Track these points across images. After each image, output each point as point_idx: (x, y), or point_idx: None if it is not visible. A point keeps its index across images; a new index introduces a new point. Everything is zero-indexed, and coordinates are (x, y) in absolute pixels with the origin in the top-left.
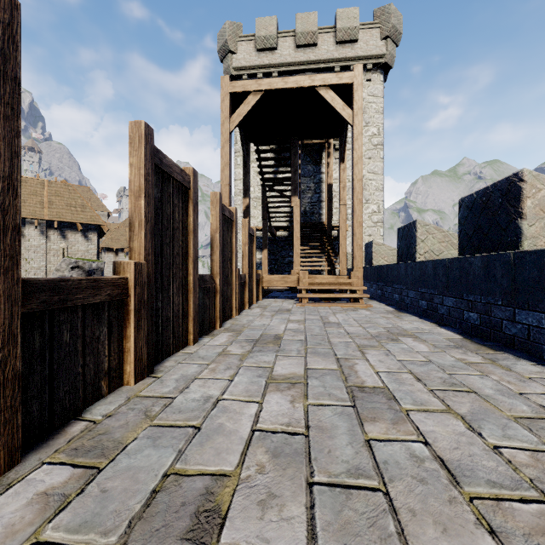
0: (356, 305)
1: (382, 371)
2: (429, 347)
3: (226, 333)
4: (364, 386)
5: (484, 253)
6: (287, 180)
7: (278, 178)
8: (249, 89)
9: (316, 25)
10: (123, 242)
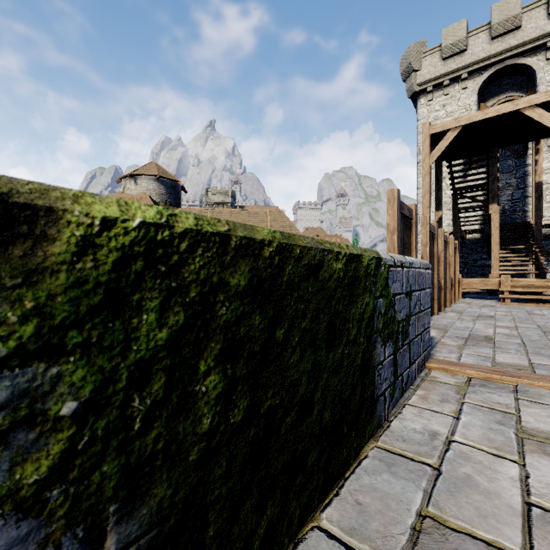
0: None
1: None
2: None
3: (451, 313)
4: None
5: None
6: (482, 185)
7: (471, 185)
8: (448, 128)
9: (519, 7)
10: None
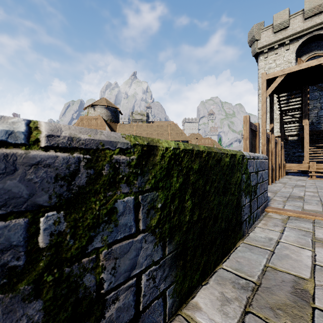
0: None
1: None
2: None
3: (279, 184)
4: None
5: None
6: (298, 108)
7: (292, 108)
8: (277, 75)
9: None
10: None
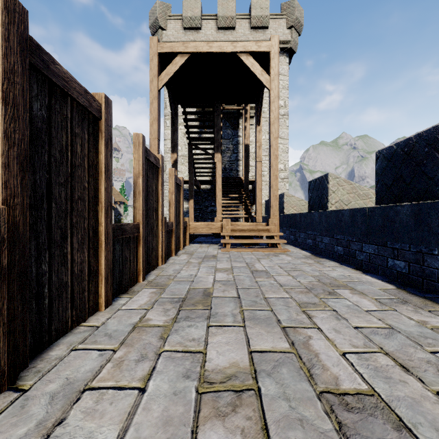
0: (275, 250)
1: (347, 350)
2: (371, 301)
3: (148, 288)
4: (335, 382)
5: (406, 202)
6: (210, 139)
7: (203, 137)
8: (176, 51)
9: (234, 11)
10: None
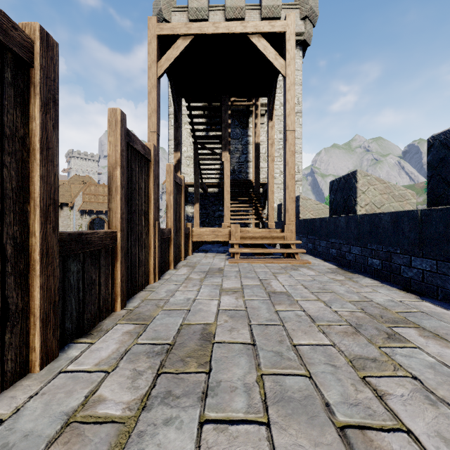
0: (293, 261)
1: None
2: None
3: (125, 322)
4: None
5: None
6: (217, 138)
7: (209, 136)
8: (178, 32)
9: (243, 1)
10: (67, 197)
